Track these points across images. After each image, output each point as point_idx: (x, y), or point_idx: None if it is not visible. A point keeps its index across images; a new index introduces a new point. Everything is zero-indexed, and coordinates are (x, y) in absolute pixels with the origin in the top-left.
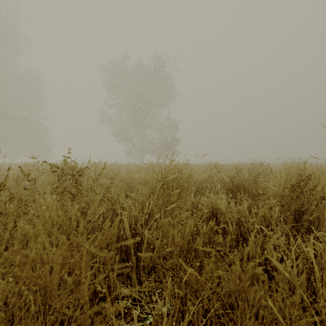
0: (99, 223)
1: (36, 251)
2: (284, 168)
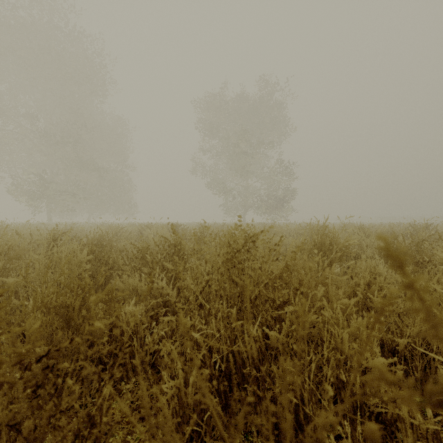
0: None
1: (266, 286)
2: None
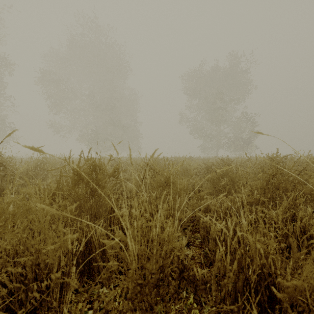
0: None
1: None
2: None
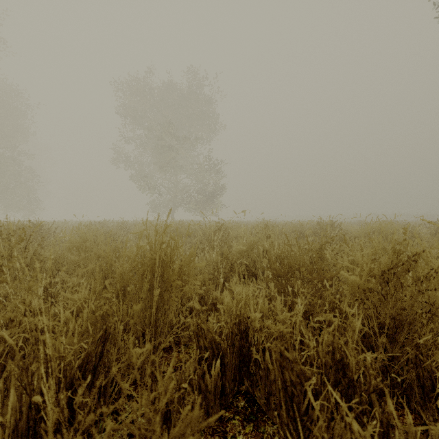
0: (19, 350)
1: None
2: (369, 238)
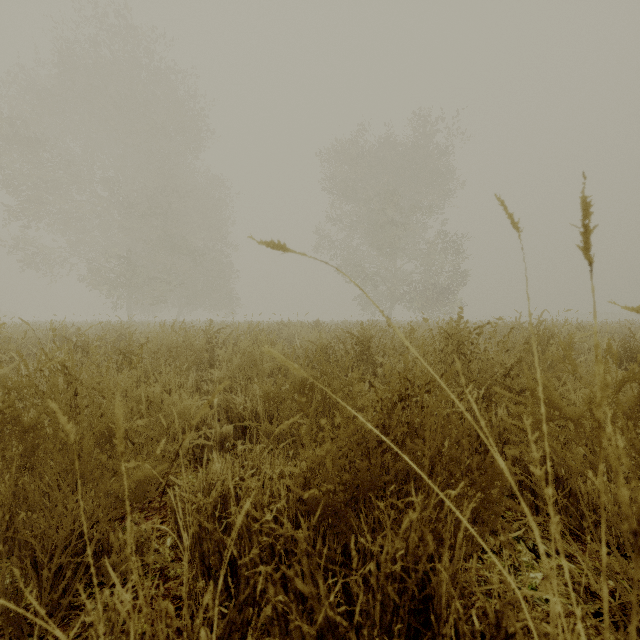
0: None
1: None
2: None
